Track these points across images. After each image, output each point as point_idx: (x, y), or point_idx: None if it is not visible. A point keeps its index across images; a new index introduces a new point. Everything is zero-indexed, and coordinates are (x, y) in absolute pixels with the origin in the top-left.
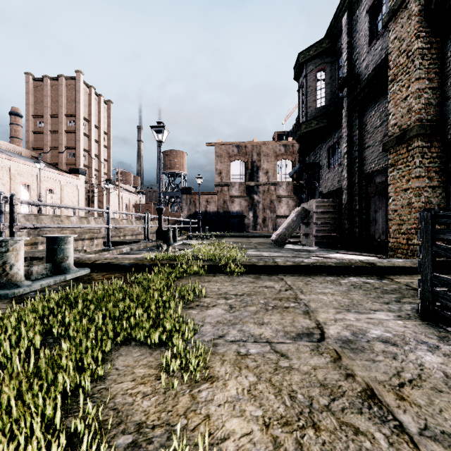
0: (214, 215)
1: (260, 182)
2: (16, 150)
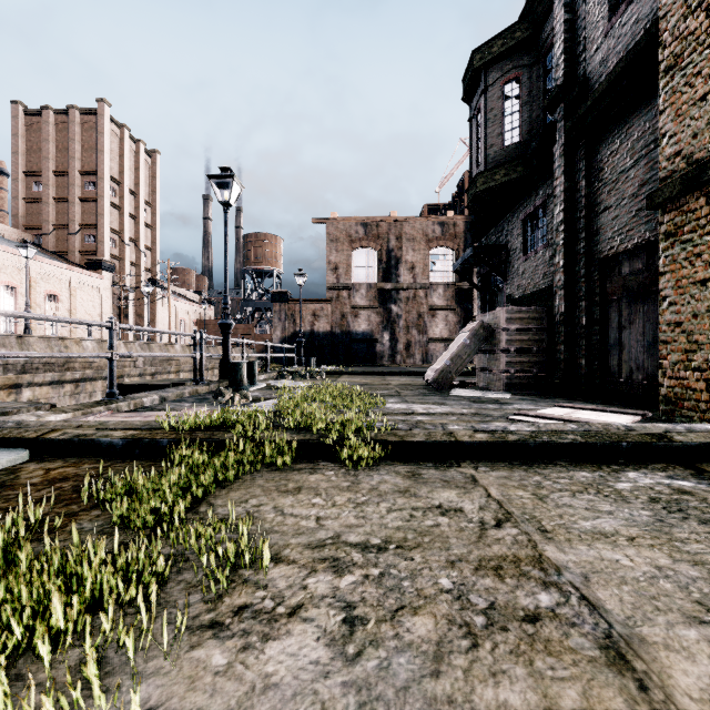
0: (326, 338)
1: (401, 283)
2: None
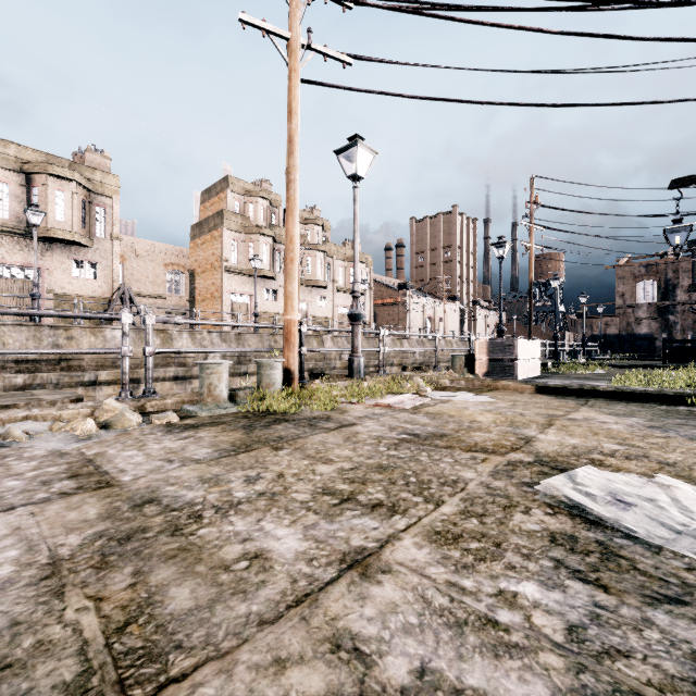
0: (615, 338)
1: (677, 301)
2: None
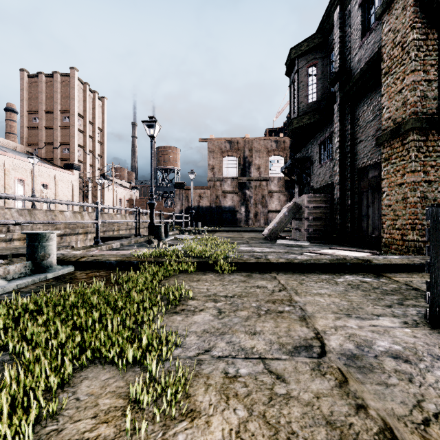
0: (207, 210)
1: (252, 177)
2: (11, 145)
